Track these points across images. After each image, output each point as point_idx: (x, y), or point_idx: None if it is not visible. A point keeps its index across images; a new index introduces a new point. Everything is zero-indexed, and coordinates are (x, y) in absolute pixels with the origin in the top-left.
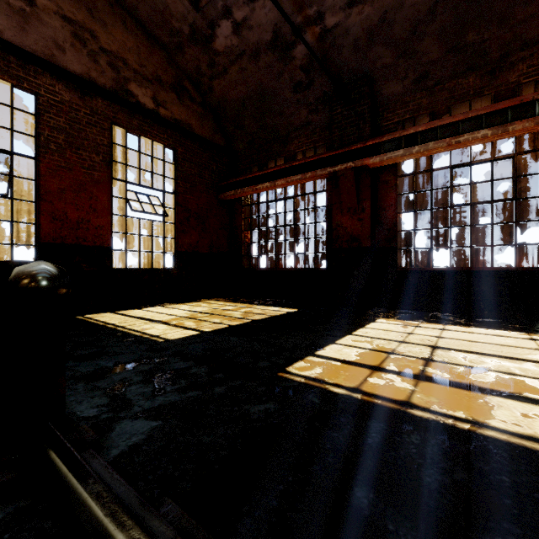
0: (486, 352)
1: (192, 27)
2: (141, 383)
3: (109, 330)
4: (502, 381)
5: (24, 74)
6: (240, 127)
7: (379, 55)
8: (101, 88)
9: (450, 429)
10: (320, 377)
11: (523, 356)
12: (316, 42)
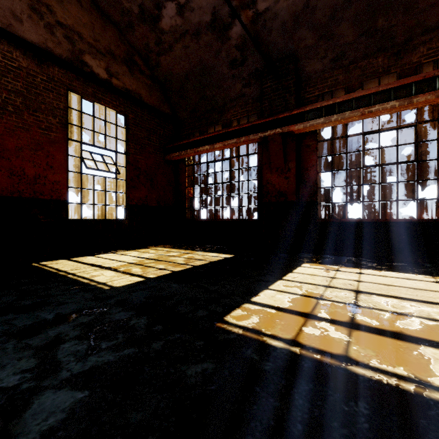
0: (403, 296)
1: (141, 7)
2: (76, 339)
3: (60, 278)
4: (428, 329)
5: None
6: (184, 98)
7: (303, 37)
8: (57, 58)
9: (396, 392)
10: (257, 328)
11: (437, 300)
12: (249, 24)
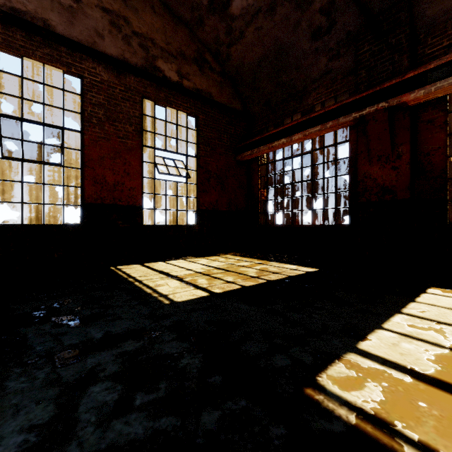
0: None
1: None
2: (110, 379)
3: (127, 284)
4: None
5: (72, 61)
6: (256, 90)
7: None
8: (133, 67)
9: None
10: (384, 415)
11: None
12: None
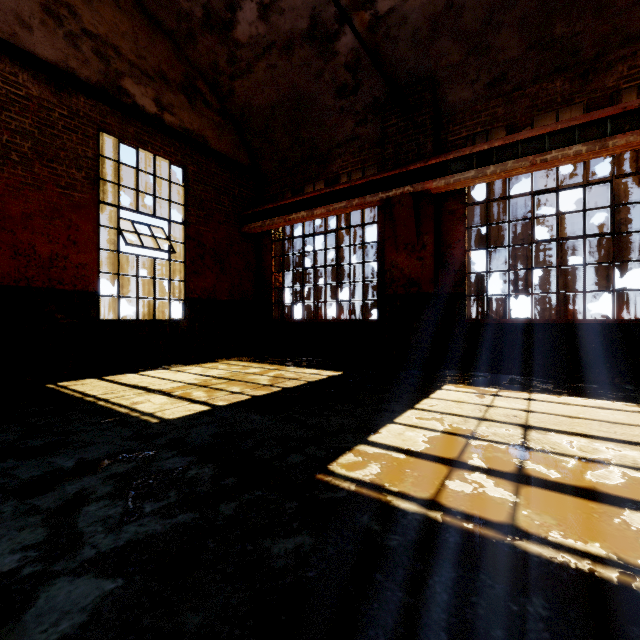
0: (595, 434)
1: (206, 9)
2: (107, 498)
3: (86, 405)
4: (634, 483)
5: None
6: (269, 142)
7: (444, 50)
8: (83, 83)
9: (591, 583)
10: (378, 481)
11: None
12: (365, 33)
